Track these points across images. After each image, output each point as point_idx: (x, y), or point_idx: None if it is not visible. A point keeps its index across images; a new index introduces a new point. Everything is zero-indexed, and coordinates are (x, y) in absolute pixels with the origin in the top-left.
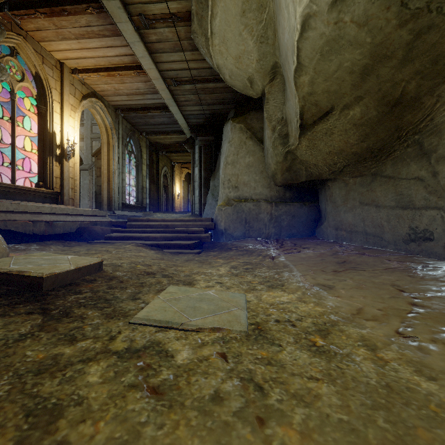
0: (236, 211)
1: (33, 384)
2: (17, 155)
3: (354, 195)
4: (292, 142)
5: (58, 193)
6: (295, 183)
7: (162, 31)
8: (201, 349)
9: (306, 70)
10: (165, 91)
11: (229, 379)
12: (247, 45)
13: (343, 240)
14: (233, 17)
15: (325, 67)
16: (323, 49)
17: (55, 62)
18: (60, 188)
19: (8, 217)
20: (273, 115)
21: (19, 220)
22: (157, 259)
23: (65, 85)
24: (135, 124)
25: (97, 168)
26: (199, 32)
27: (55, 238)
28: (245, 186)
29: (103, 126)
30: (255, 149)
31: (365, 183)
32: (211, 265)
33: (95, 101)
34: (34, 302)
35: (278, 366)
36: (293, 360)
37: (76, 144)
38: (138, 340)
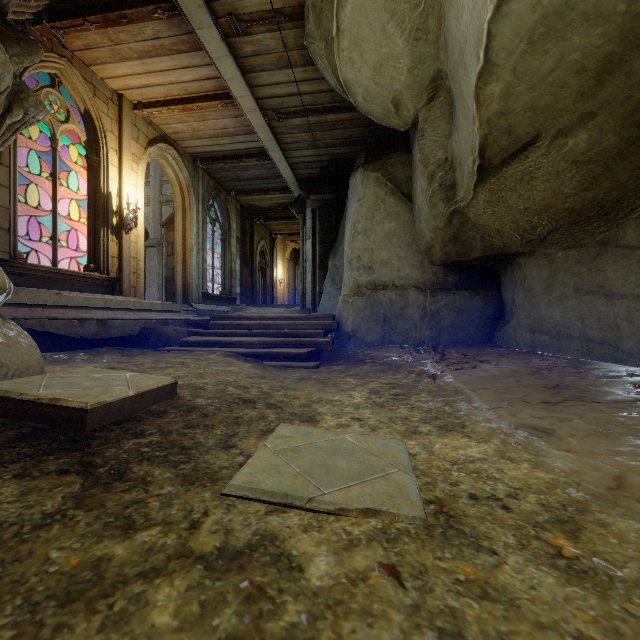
0: (370, 303)
1: (55, 628)
2: (62, 228)
3: (564, 277)
4: (461, 197)
5: (114, 279)
6: (463, 261)
7: (261, 38)
8: (349, 554)
9: (500, 73)
10: (264, 129)
11: (416, 633)
12: (393, 46)
13: (545, 350)
14: (373, 1)
15: (534, 64)
16: (534, 32)
17: (111, 94)
18: (117, 271)
19: (46, 314)
20: (431, 154)
21: (61, 317)
22: (256, 377)
23: (125, 126)
24: (220, 180)
25: (168, 244)
26: (316, 35)
27: (110, 343)
28: (384, 266)
29: (177, 184)
30: (399, 210)
31: (585, 259)
32: (337, 387)
33: (166, 148)
34: (71, 452)
35: (504, 602)
36: (530, 589)
37: (140, 210)
38: (237, 530)
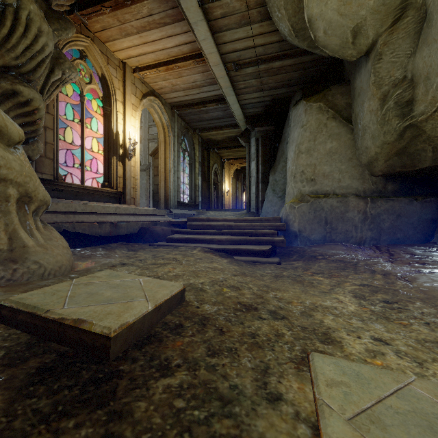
0: (313, 208)
1: None
2: (87, 160)
3: None
4: (420, 111)
5: (121, 193)
6: (406, 171)
7: (228, 1)
8: None
9: None
10: (225, 78)
11: None
12: None
13: None
14: None
15: None
16: None
17: (118, 63)
18: (122, 187)
19: (76, 219)
20: (387, 76)
21: (86, 221)
22: (239, 275)
23: (127, 84)
24: (189, 122)
25: (154, 167)
26: None
27: (119, 239)
28: (326, 178)
29: (161, 125)
30: (340, 132)
31: None
32: (317, 288)
33: (153, 100)
34: (95, 408)
35: None
36: None
37: (137, 144)
38: None
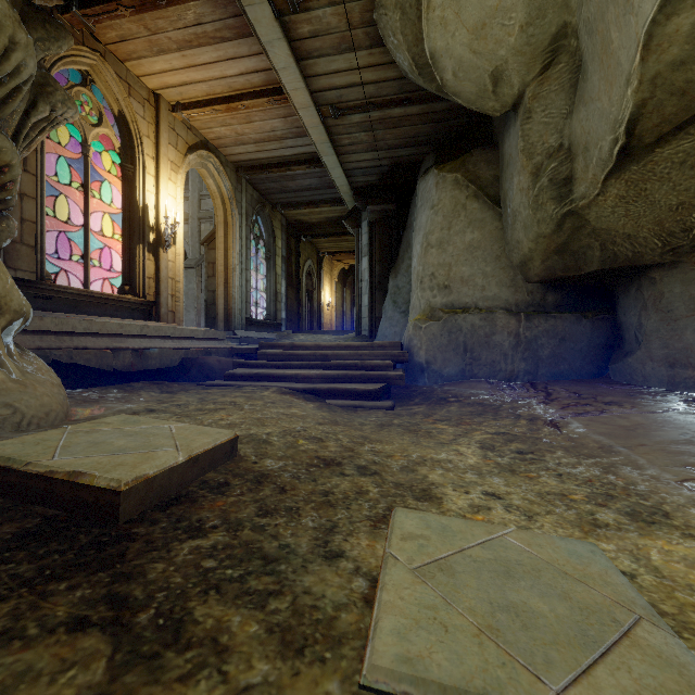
0: (447, 329)
1: None
2: (95, 249)
3: None
4: (581, 193)
5: (151, 303)
6: (570, 277)
7: (320, 15)
8: None
9: None
10: (319, 129)
11: None
12: None
13: (692, 389)
14: None
15: None
16: None
17: (147, 95)
18: (154, 294)
19: (75, 343)
20: (539, 142)
21: (92, 347)
22: (327, 423)
23: (162, 130)
24: (265, 192)
25: (209, 263)
26: (390, 3)
27: (147, 376)
28: (465, 285)
29: (219, 196)
30: (484, 217)
31: None
32: (434, 438)
33: (207, 156)
34: (95, 571)
35: None
36: None
37: (179, 225)
38: None
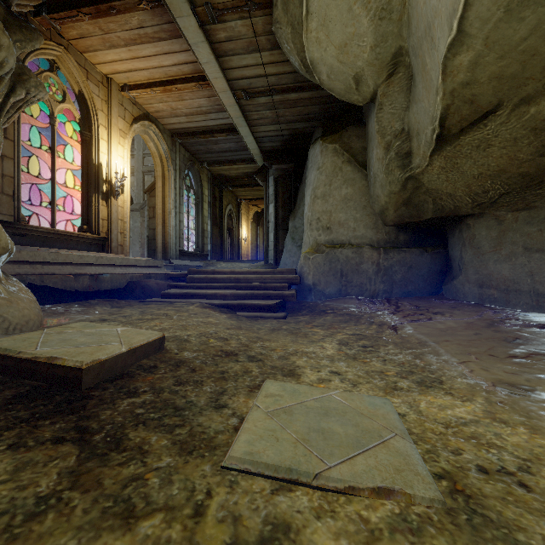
0: (329, 259)
1: None
2: (59, 194)
3: (513, 236)
4: (417, 164)
5: (104, 239)
6: (414, 222)
7: (233, 25)
8: None
9: (471, 43)
10: (234, 107)
11: None
12: (358, 25)
13: (493, 303)
14: None
15: (508, 32)
16: None
17: (101, 78)
18: (107, 232)
19: (45, 270)
20: (388, 126)
21: (58, 273)
22: (233, 328)
23: (113, 105)
24: (194, 153)
25: (150, 208)
26: (283, 20)
27: (101, 295)
28: (341, 227)
29: (158, 156)
30: (355, 177)
31: (535, 220)
32: (308, 338)
33: (148, 125)
34: (67, 415)
35: None
36: None
37: (126, 179)
38: (245, 517)
